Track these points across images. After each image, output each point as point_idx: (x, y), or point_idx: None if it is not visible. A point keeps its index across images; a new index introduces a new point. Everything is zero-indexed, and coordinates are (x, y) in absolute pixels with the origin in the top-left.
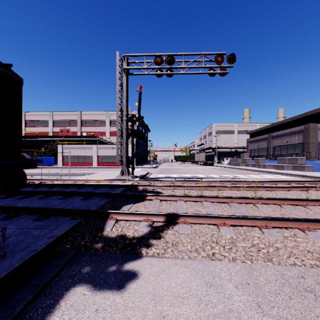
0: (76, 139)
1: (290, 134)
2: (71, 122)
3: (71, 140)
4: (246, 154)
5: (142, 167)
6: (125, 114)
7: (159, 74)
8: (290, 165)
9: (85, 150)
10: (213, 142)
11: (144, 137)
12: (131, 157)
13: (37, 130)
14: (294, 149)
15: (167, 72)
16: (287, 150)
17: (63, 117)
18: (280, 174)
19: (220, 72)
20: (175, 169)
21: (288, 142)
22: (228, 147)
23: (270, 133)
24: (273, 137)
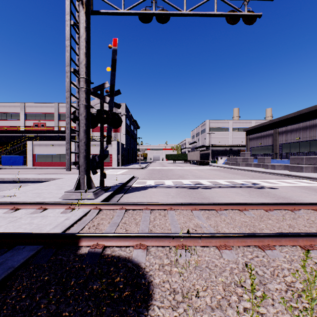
0: (53, 135)
1: (304, 129)
2: (47, 115)
3: (46, 136)
4: (247, 153)
5: (129, 167)
6: (84, 79)
7: (145, 13)
8: (310, 166)
9: (60, 147)
10: (207, 139)
11: (133, 134)
12: (99, 157)
13: (6, 124)
14: (309, 146)
15: (159, 11)
16: (299, 148)
17: (37, 109)
18: (306, 178)
19: (248, 13)
20: (168, 171)
21: (301, 139)
22: (222, 145)
23: (277, 129)
24: (280, 133)
